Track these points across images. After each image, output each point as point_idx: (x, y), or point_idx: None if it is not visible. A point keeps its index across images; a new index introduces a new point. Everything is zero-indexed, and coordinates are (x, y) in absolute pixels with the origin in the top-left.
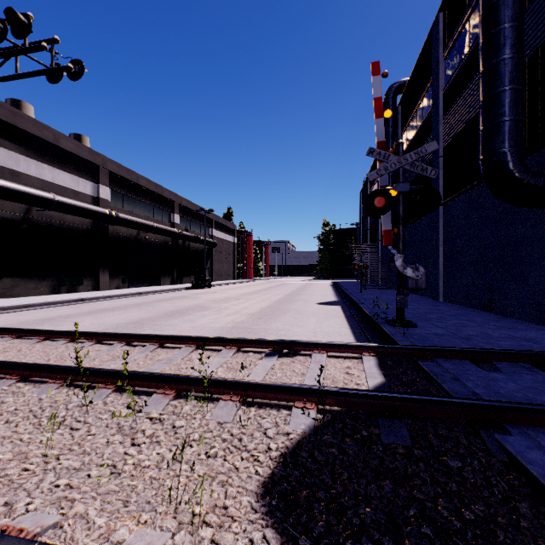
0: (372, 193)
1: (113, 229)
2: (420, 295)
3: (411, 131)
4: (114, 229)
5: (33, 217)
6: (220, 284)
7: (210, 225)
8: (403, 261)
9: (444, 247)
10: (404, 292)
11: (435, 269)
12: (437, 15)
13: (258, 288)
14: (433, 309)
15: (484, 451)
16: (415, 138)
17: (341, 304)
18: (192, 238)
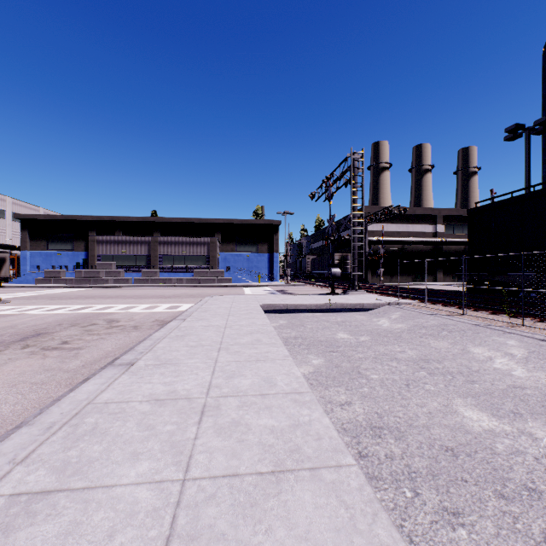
0: None
1: (446, 247)
2: None
3: None
4: (446, 247)
5: (404, 249)
6: None
7: None
8: None
9: None
10: None
11: None
12: None
13: None
14: None
15: None
16: None
17: None
18: None
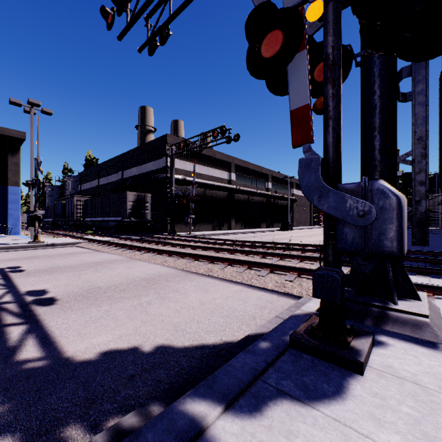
0: None
1: (236, 196)
2: None
3: None
4: (237, 196)
5: (206, 194)
6: (299, 229)
7: (292, 186)
8: None
9: None
10: None
11: None
12: None
13: None
14: None
15: None
16: None
17: None
18: (279, 197)
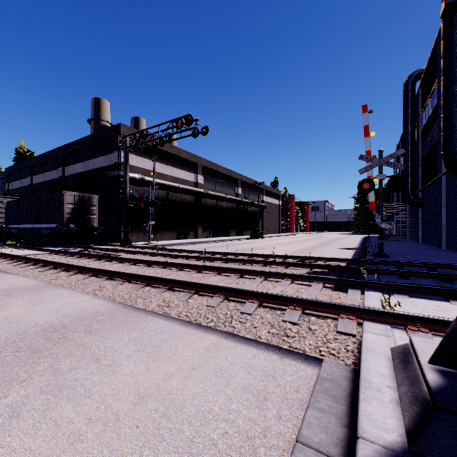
0: (361, 181)
1: (204, 201)
2: (432, 245)
3: (428, 111)
4: (204, 201)
5: (169, 197)
6: (269, 236)
7: (261, 193)
8: (380, 219)
9: (446, 207)
10: (385, 238)
11: (439, 224)
12: (440, 28)
13: (298, 239)
14: (422, 252)
15: (360, 278)
16: (430, 118)
17: (357, 249)
18: (249, 203)
